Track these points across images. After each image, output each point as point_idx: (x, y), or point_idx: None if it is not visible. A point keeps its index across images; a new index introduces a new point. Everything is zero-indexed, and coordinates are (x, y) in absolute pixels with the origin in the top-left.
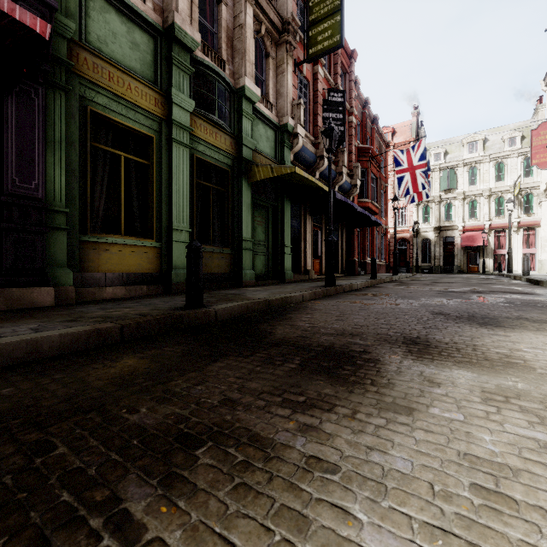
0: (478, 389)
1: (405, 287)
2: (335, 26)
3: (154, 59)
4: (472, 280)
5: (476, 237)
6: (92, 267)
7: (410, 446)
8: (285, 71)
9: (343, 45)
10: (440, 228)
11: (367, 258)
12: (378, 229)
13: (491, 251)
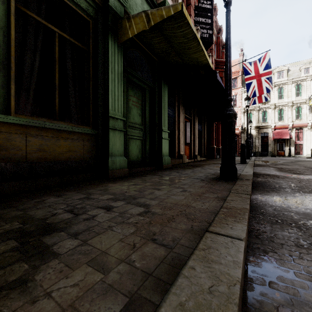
0: None
1: None
2: None
3: None
4: None
5: (283, 132)
6: None
7: None
8: None
9: None
10: (259, 127)
11: (220, 146)
12: None
13: (292, 142)
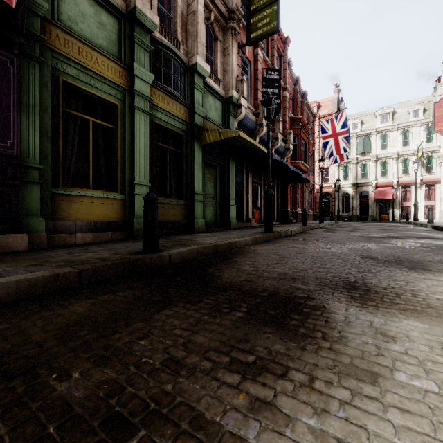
0: (437, 345)
1: (332, 233)
2: (272, 14)
3: (118, 38)
4: (386, 227)
5: (386, 191)
6: (64, 216)
7: (390, 438)
8: (230, 52)
9: (279, 30)
10: (357, 184)
11: (298, 209)
12: (307, 185)
13: (398, 203)
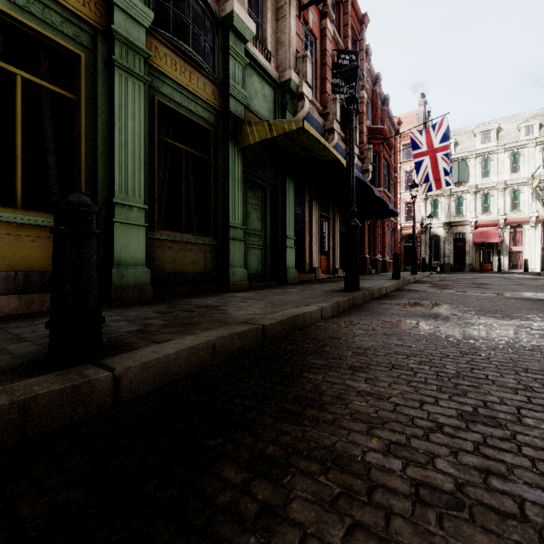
0: None
1: (453, 291)
2: None
3: None
4: (520, 281)
5: (490, 233)
6: None
7: None
8: (287, 13)
9: None
10: (450, 224)
11: (377, 255)
12: (388, 223)
13: (505, 248)
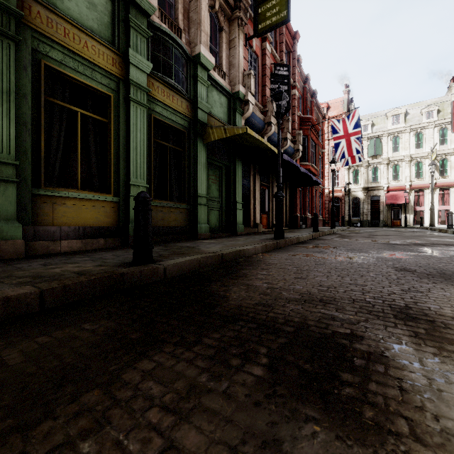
0: None
1: (348, 239)
2: (282, 2)
3: (111, 21)
4: (404, 233)
5: (399, 196)
6: (46, 220)
7: None
8: (236, 44)
9: (289, 20)
10: (368, 188)
11: (307, 214)
12: (316, 189)
13: (411, 208)
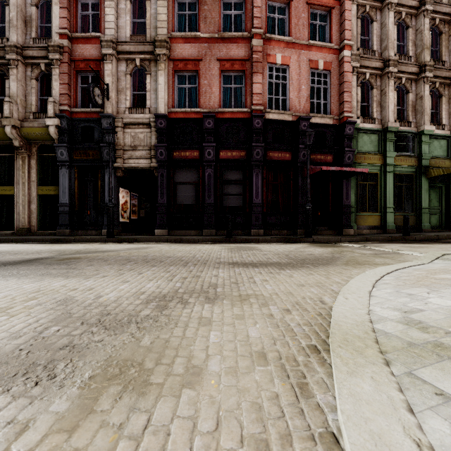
0: None
1: None
2: None
3: (378, 142)
4: None
5: None
6: (359, 223)
7: None
8: None
9: None
10: None
11: None
12: None
13: None
